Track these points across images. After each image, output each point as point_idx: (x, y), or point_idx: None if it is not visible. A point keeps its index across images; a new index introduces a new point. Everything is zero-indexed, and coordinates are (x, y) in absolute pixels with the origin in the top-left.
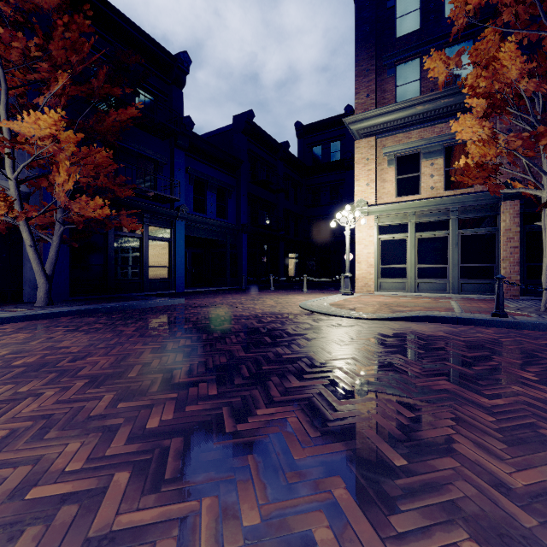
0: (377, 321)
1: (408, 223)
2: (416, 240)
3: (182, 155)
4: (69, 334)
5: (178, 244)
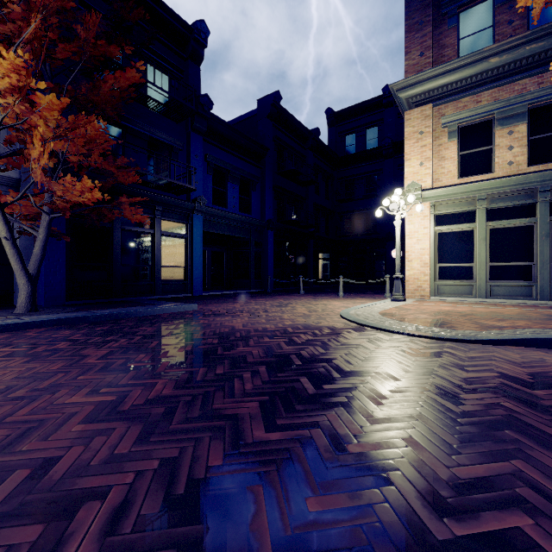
0: (472, 345)
1: (475, 210)
2: (487, 231)
3: (200, 140)
4: (3, 362)
5: (195, 240)
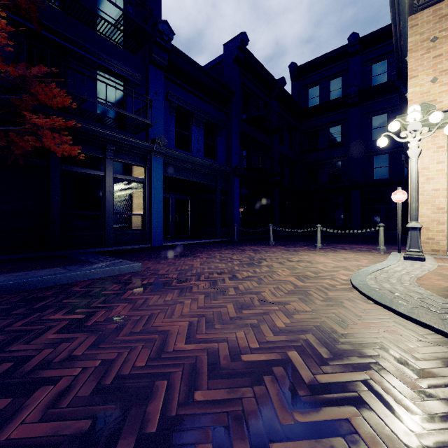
0: None
1: None
2: None
3: (160, 75)
4: None
5: (154, 185)
